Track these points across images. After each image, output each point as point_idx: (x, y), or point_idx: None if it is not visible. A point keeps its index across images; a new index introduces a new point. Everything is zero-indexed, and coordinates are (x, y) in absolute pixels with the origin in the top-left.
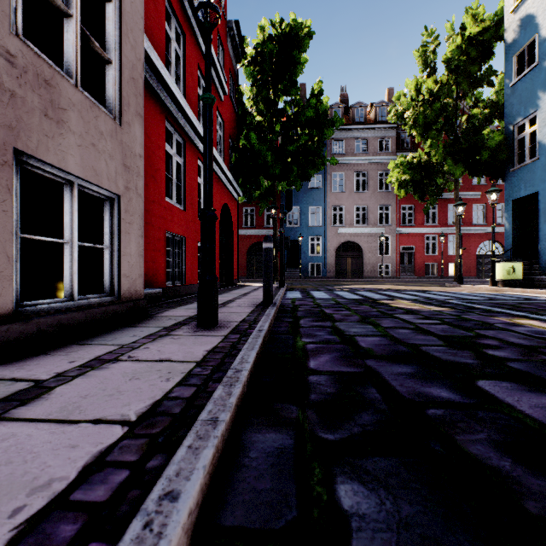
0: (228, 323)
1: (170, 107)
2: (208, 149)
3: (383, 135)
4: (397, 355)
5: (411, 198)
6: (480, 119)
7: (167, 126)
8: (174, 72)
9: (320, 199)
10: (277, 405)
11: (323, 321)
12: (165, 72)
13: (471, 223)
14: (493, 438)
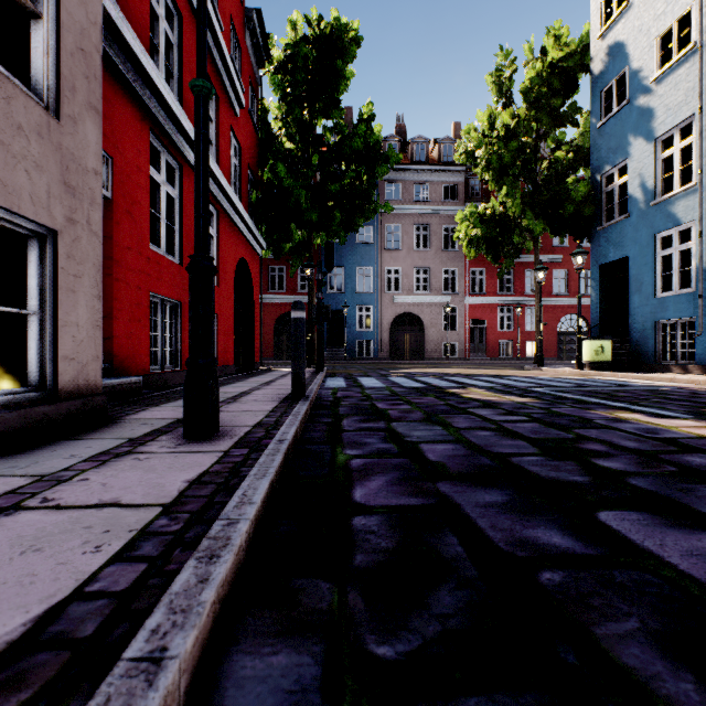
0: (234, 429)
1: (156, 112)
2: (202, 165)
3: (449, 179)
4: (481, 472)
5: (482, 260)
6: (564, 164)
7: (152, 141)
8: (164, 65)
9: (370, 257)
10: (297, 583)
11: (375, 420)
12: (148, 61)
13: (551, 292)
14: (651, 626)
